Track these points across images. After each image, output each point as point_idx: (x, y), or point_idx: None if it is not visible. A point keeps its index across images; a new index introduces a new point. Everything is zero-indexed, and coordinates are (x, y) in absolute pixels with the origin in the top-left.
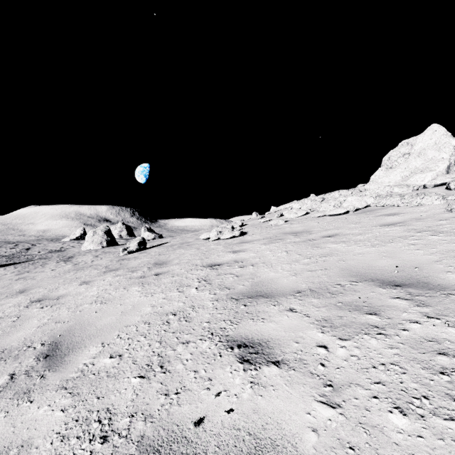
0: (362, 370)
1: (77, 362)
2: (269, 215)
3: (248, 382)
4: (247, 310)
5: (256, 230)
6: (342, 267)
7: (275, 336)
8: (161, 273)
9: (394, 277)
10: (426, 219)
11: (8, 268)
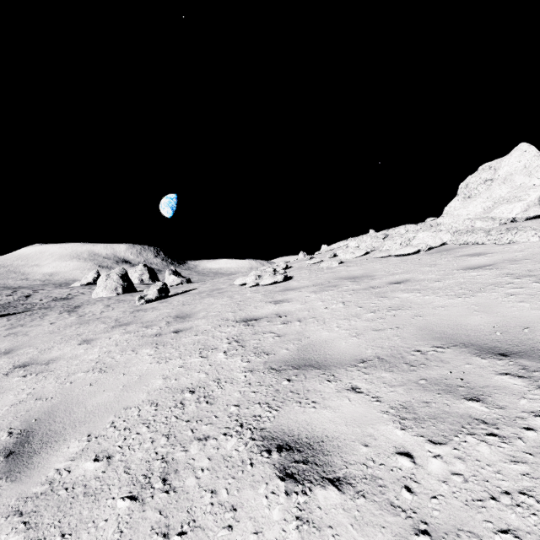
0: (475, 504)
1: (47, 466)
2: (320, 255)
3: (292, 518)
4: (291, 387)
5: (303, 274)
6: (419, 325)
7: (332, 433)
8: (181, 330)
9: (496, 342)
10: (523, 260)
11: (0, 320)
